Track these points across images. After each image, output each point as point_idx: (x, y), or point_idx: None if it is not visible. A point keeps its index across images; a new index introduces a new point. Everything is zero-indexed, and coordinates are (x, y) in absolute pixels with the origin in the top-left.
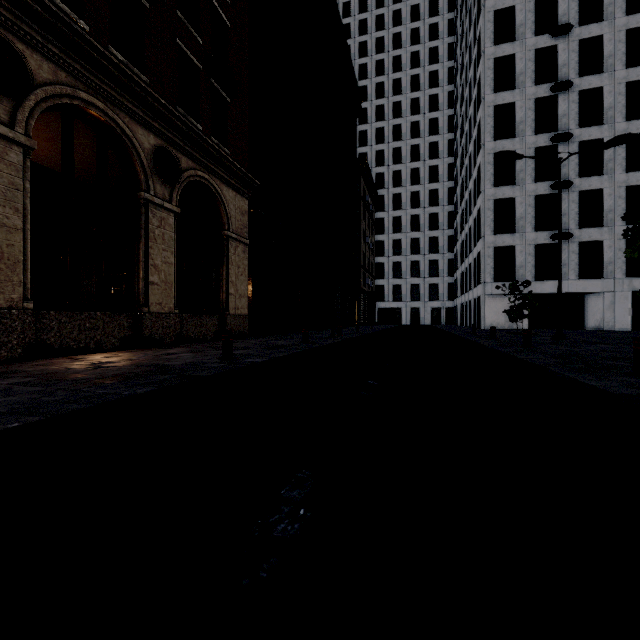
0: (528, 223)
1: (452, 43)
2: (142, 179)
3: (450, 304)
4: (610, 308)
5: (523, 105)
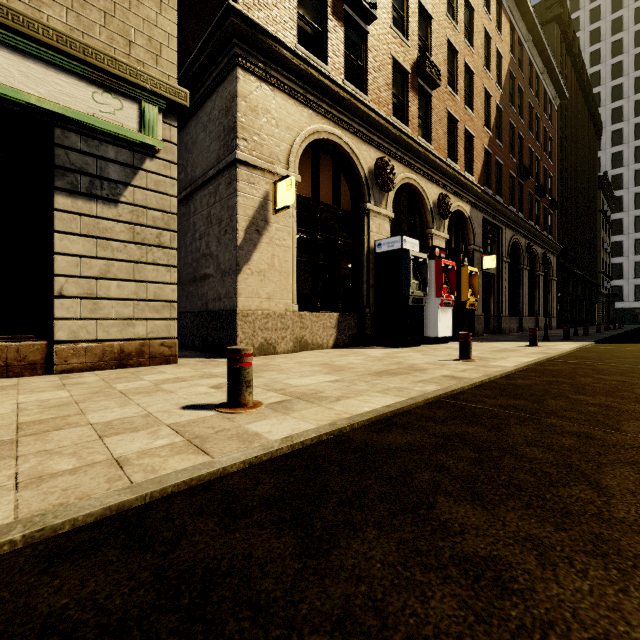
0: None
1: None
2: (538, 267)
3: None
4: None
5: None
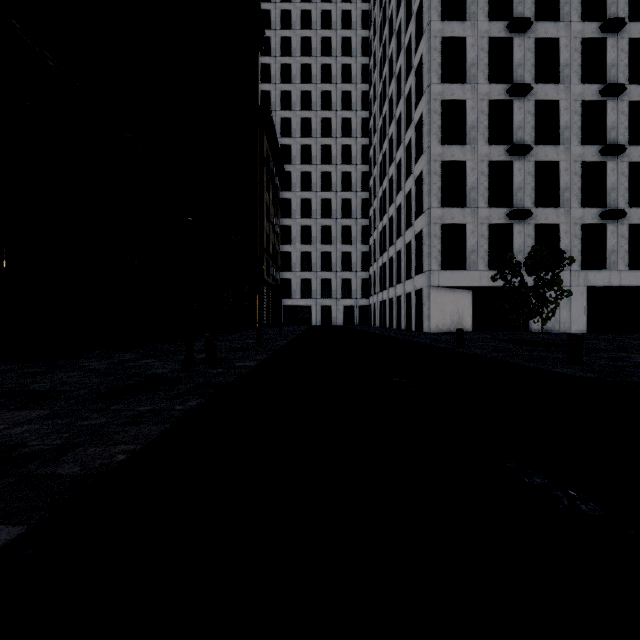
0: (481, 196)
1: (366, 11)
2: None
3: (364, 302)
4: (566, 306)
5: (475, 43)
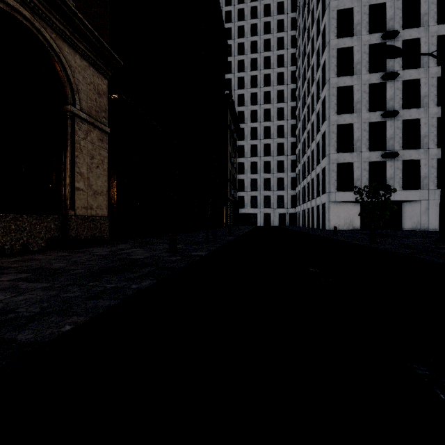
0: (363, 144)
1: (294, 18)
2: None
3: (292, 210)
4: (425, 213)
5: (360, 49)
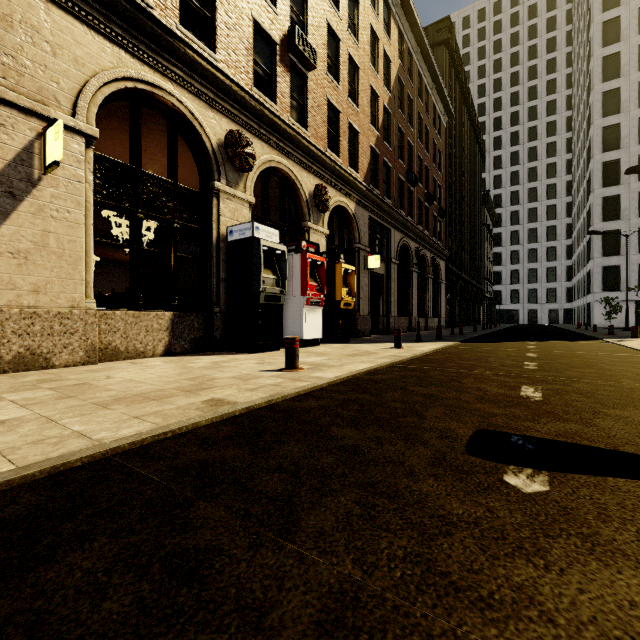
0: (632, 248)
1: (570, 73)
2: (428, 270)
3: (568, 306)
4: None
5: (627, 160)
